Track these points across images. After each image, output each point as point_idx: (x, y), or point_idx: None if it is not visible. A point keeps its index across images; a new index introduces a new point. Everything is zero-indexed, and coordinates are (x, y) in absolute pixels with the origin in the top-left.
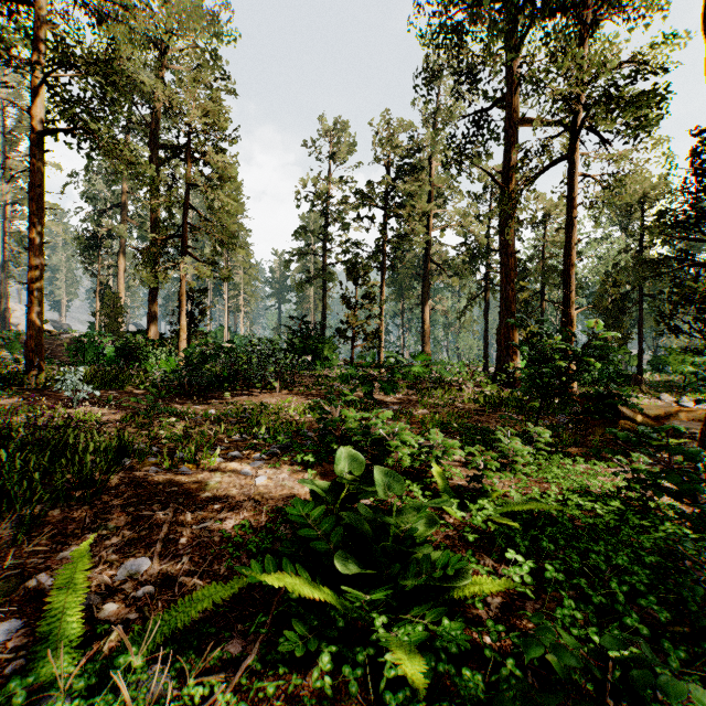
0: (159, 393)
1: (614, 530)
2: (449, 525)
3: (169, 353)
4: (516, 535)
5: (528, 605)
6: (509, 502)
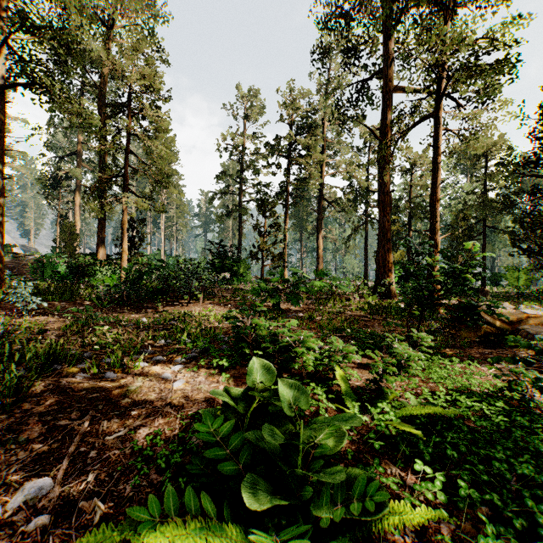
0: (102, 303)
1: (503, 430)
2: (353, 429)
3: (113, 271)
4: (420, 442)
5: (444, 525)
6: (405, 405)
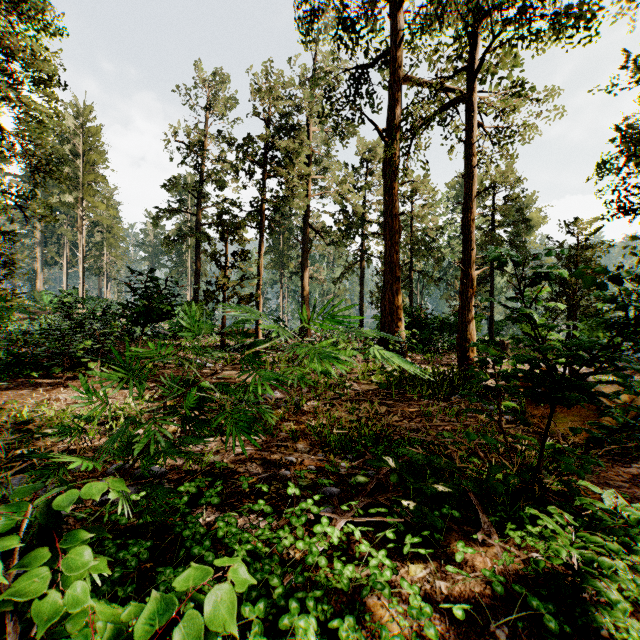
0: None
1: None
2: None
3: None
4: None
5: None
6: None
